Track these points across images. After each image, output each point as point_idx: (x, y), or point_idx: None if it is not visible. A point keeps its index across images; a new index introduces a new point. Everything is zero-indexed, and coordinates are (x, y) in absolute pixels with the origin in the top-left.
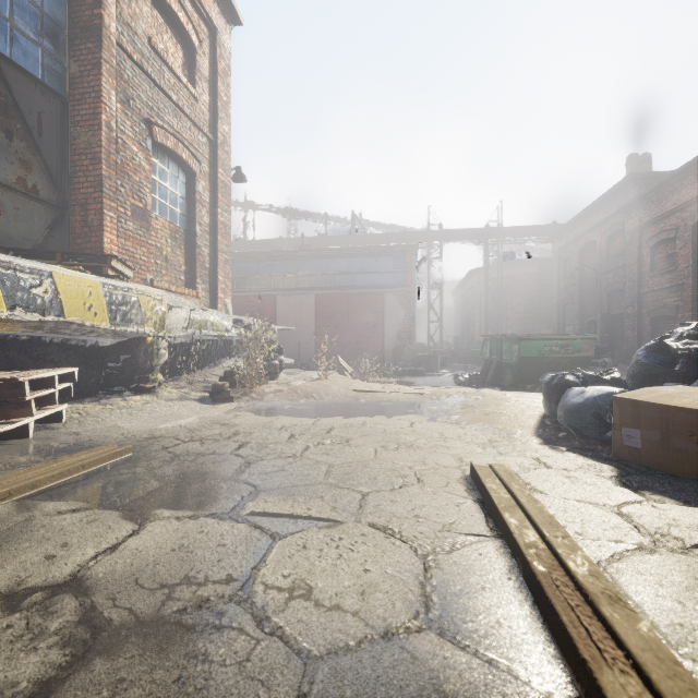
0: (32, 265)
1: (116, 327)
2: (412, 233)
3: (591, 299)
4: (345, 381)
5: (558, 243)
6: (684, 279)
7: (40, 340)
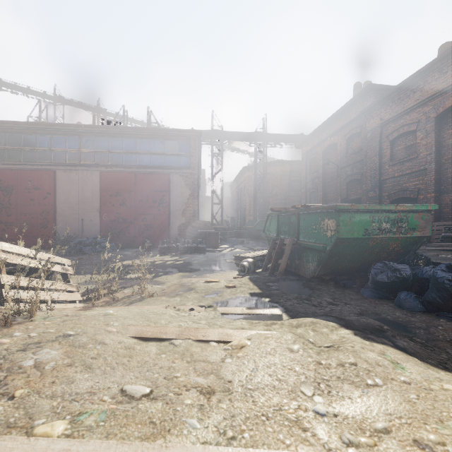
0: None
1: None
2: None
3: (332, 188)
4: None
5: (306, 147)
6: (426, 165)
7: None
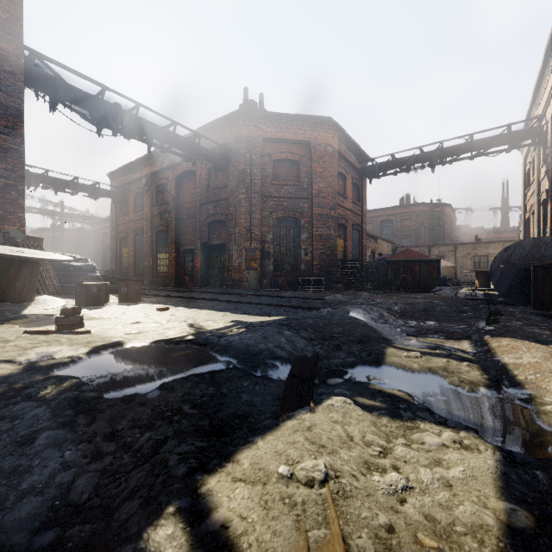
0: None
1: None
2: None
3: (107, 256)
4: None
5: (94, 227)
6: None
7: None
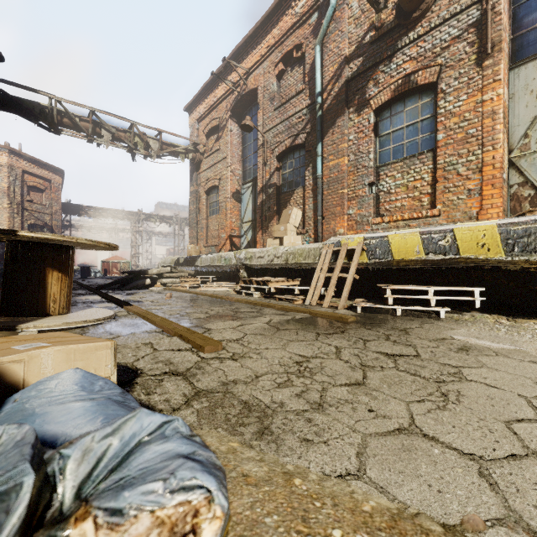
0: (441, 228)
1: (513, 258)
2: None
3: None
4: None
5: None
6: None
7: (500, 269)
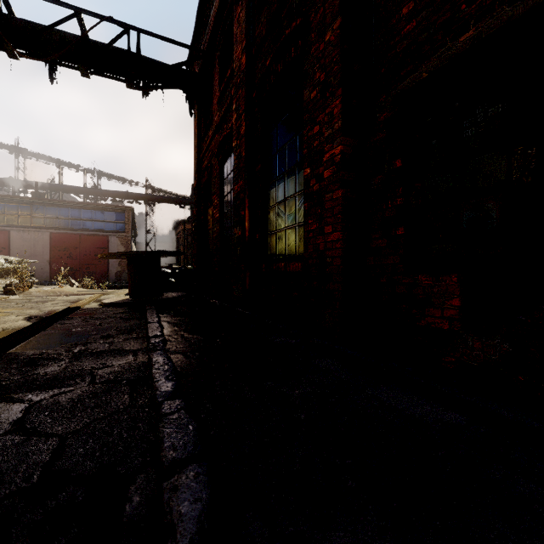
0: None
1: None
2: (134, 194)
3: None
4: (73, 288)
5: None
6: None
7: None
